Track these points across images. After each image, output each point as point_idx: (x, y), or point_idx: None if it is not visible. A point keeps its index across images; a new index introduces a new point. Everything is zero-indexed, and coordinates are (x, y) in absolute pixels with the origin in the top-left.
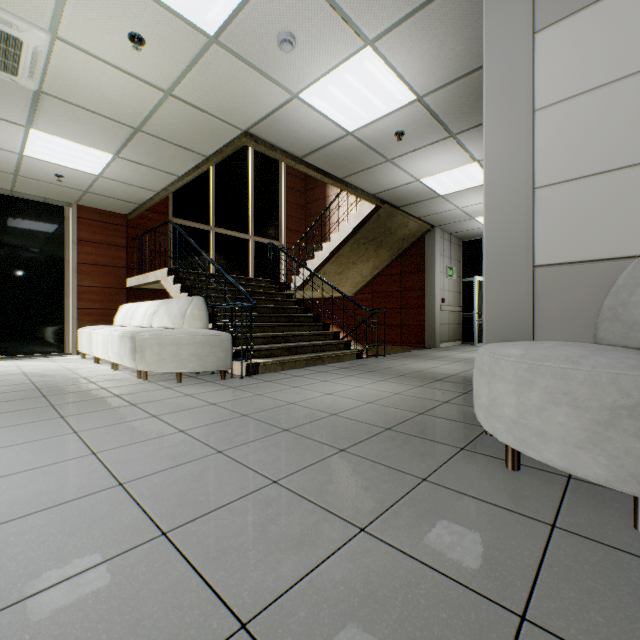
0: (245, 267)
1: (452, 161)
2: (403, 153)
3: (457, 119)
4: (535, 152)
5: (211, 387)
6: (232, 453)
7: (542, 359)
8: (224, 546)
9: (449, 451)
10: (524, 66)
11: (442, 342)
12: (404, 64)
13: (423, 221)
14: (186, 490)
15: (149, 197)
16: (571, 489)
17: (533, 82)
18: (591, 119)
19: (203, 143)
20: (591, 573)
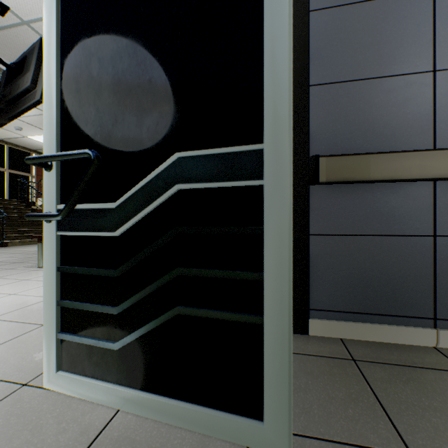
0: (1, 189)
1: None
2: None
3: None
4: None
5: None
6: None
7: None
8: None
9: None
10: None
11: None
12: None
13: None
14: None
15: None
16: None
17: None
18: None
19: None
20: None
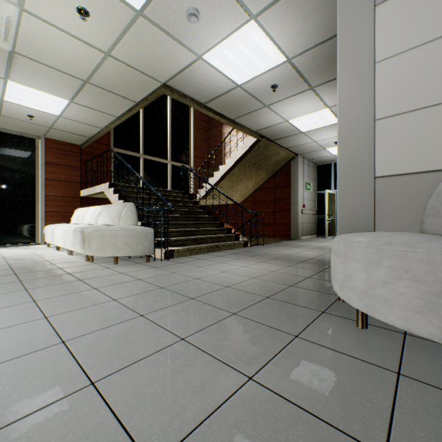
0: (165, 183)
1: (311, 107)
2: (276, 101)
3: (315, 76)
4: (376, 93)
5: (139, 267)
6: (151, 316)
7: (386, 244)
8: (140, 394)
9: (313, 314)
10: (367, 30)
11: (303, 235)
12: (278, 34)
13: (290, 151)
14: (113, 346)
15: (96, 132)
16: (408, 343)
17: (374, 42)
18: (418, 68)
19: (134, 92)
20: (434, 414)
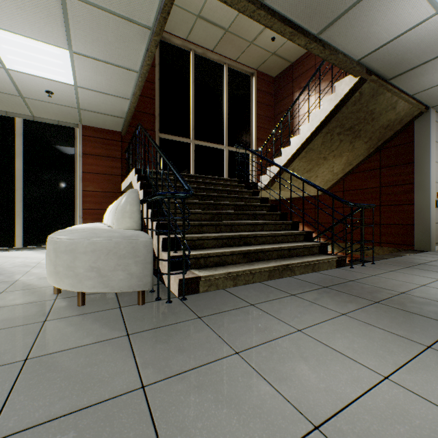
0: (220, 173)
1: None
2: None
3: None
4: None
5: (98, 328)
6: None
7: None
8: None
9: None
10: None
11: (437, 244)
12: None
13: (416, 100)
14: None
15: (127, 108)
16: None
17: None
18: None
19: None
20: None
